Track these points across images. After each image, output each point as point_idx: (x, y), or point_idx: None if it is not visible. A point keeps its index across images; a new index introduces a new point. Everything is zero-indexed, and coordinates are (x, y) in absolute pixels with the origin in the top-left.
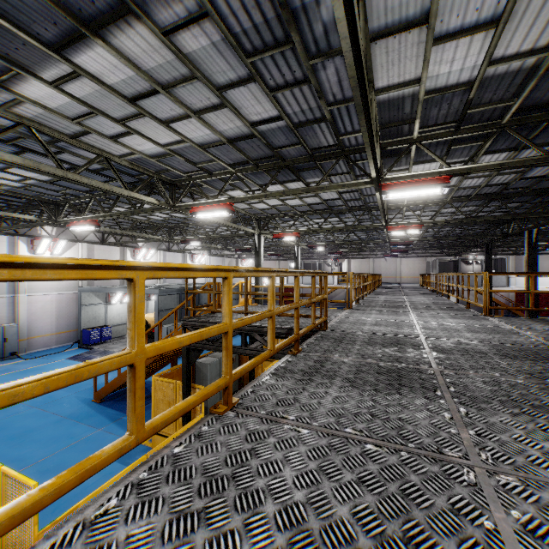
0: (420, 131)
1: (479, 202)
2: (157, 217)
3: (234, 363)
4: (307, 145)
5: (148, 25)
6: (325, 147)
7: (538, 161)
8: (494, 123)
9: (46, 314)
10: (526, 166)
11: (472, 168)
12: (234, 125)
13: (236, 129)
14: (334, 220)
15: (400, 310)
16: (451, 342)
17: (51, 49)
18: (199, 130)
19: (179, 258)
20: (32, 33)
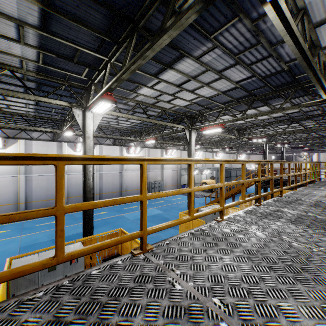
0: None
1: None
2: (215, 139)
3: (263, 198)
4: (307, 115)
5: (270, 106)
6: (316, 115)
7: None
8: None
9: (169, 178)
10: None
11: None
12: (279, 114)
13: (279, 115)
14: (311, 133)
15: None
16: None
17: (239, 111)
18: (264, 117)
19: (210, 155)
20: (238, 110)
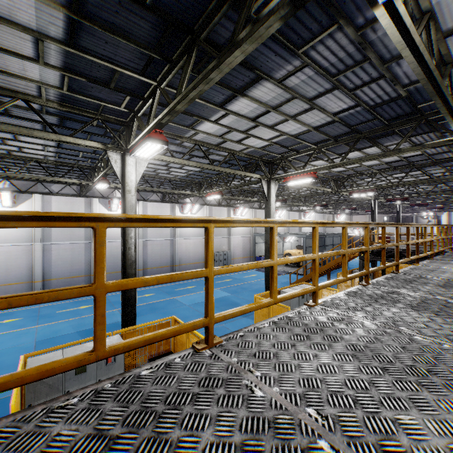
0: None
1: None
2: (303, 193)
3: (370, 276)
4: (433, 159)
5: (381, 147)
6: (445, 158)
7: None
8: None
9: (239, 247)
10: None
11: None
12: (393, 159)
13: (393, 159)
14: (439, 185)
15: None
16: None
17: (338, 155)
18: (372, 162)
19: (296, 215)
20: (335, 153)
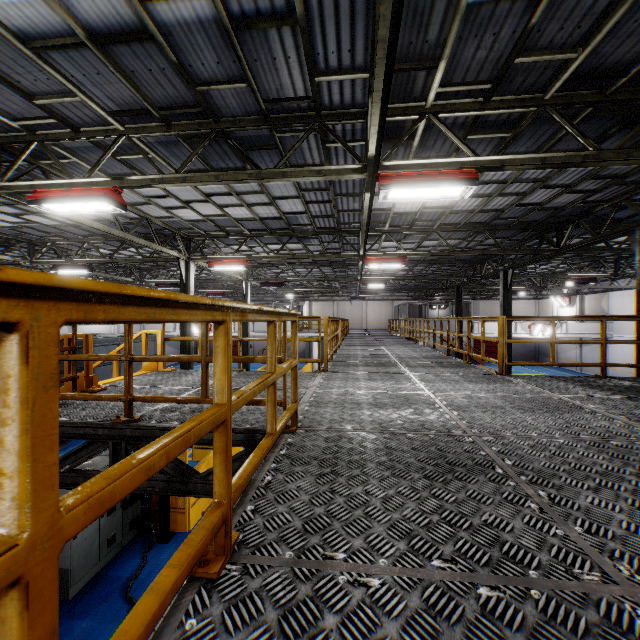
0: (438, 94)
1: (464, 235)
2: None
3: None
4: (258, 88)
5: None
6: (290, 100)
7: (587, 159)
8: (534, 98)
9: None
10: (572, 166)
11: (506, 161)
12: None
13: (101, 1)
14: (296, 247)
15: (393, 371)
16: (529, 445)
17: None
18: None
19: None
20: None
